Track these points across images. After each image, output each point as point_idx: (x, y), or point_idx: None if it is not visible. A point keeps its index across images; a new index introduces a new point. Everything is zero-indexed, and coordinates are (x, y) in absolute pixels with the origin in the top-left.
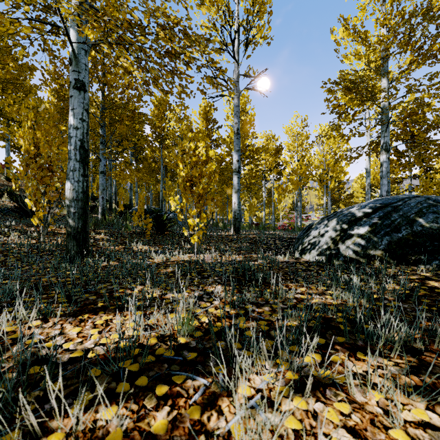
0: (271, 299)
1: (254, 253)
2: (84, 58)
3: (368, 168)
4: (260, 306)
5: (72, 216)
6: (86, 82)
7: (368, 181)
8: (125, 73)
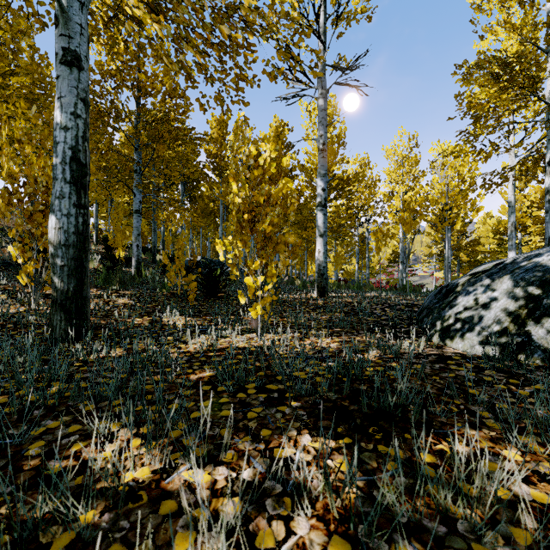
0: (454, 505)
1: (357, 332)
2: (78, 14)
3: (512, 200)
4: (437, 547)
5: (58, 271)
6: (83, 54)
7: (512, 220)
8: (141, 33)
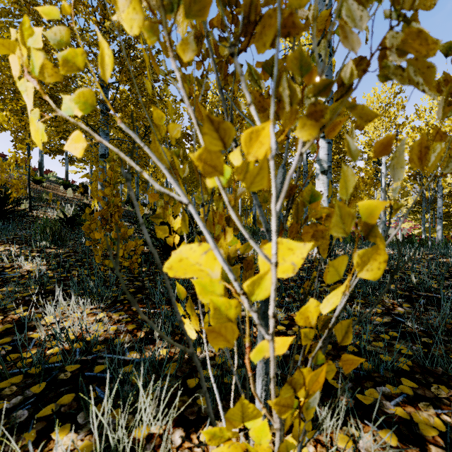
0: None
1: None
2: None
3: None
4: None
5: None
6: None
7: None
8: None
